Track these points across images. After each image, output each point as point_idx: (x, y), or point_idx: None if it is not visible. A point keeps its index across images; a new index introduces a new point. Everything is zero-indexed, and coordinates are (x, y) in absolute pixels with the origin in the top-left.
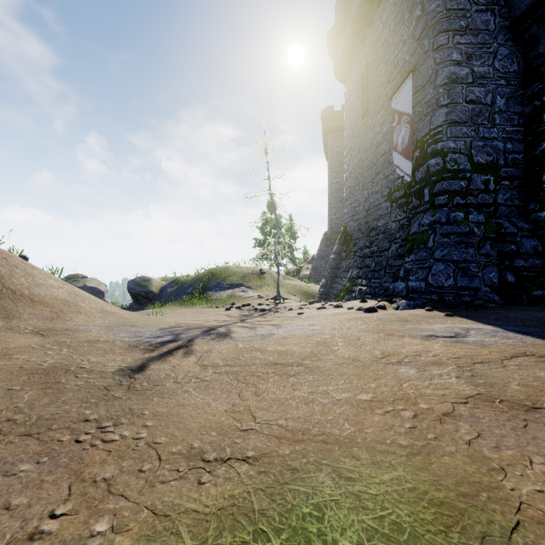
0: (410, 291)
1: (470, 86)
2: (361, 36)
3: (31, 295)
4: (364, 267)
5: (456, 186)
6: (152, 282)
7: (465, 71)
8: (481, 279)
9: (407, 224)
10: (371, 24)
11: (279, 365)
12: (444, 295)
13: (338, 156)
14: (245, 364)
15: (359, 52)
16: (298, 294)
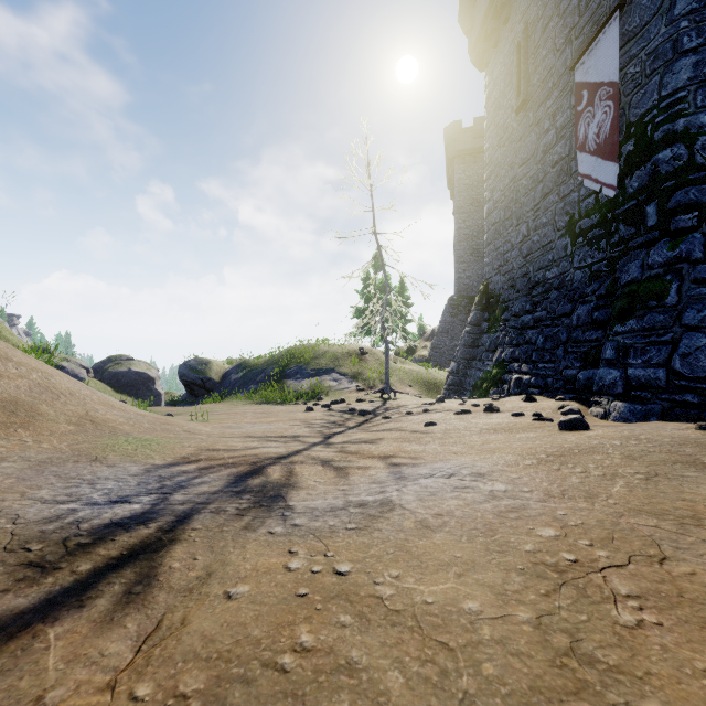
0: (632, 386)
1: None
2: None
3: None
4: (524, 344)
5: None
6: (212, 366)
7: None
8: None
9: (607, 270)
10: None
11: None
12: None
13: (468, 190)
14: None
15: (512, 13)
16: (415, 384)
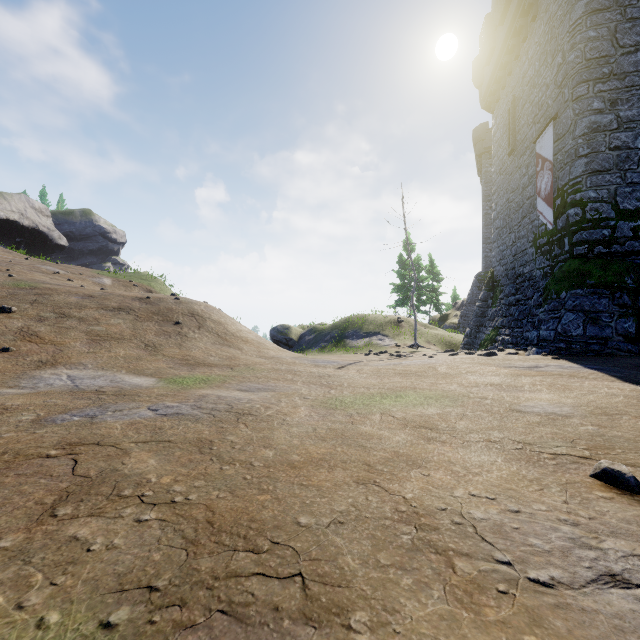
0: (540, 340)
1: (614, 132)
2: (508, 68)
3: (241, 337)
4: (509, 316)
5: (597, 235)
6: (292, 330)
7: (608, 119)
8: (613, 329)
9: (550, 272)
10: (518, 58)
11: (402, 374)
12: (572, 343)
13: None
14: (383, 373)
15: (506, 84)
16: (439, 344)
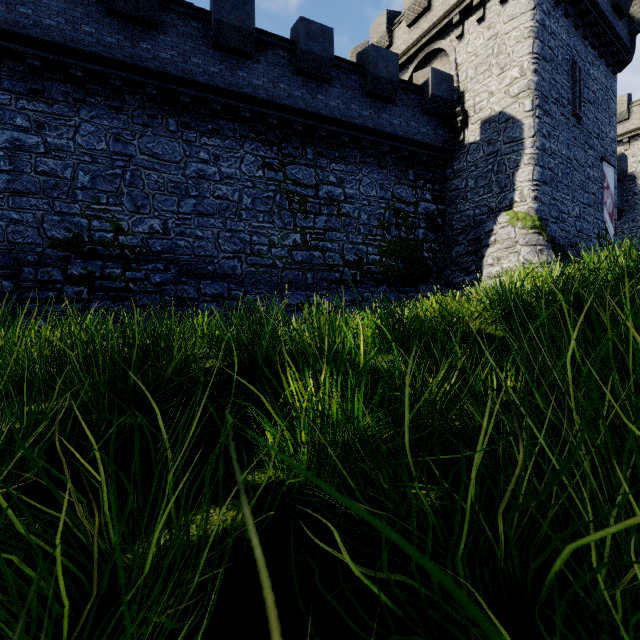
0: None
1: None
2: (577, 17)
3: None
4: None
5: None
6: None
7: None
8: None
9: None
10: (584, 39)
11: None
12: None
13: None
14: None
15: (569, 23)
16: None
